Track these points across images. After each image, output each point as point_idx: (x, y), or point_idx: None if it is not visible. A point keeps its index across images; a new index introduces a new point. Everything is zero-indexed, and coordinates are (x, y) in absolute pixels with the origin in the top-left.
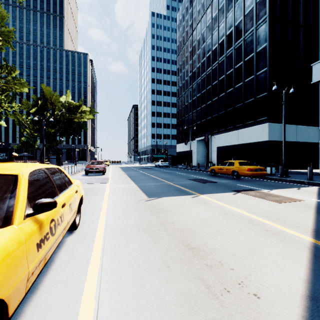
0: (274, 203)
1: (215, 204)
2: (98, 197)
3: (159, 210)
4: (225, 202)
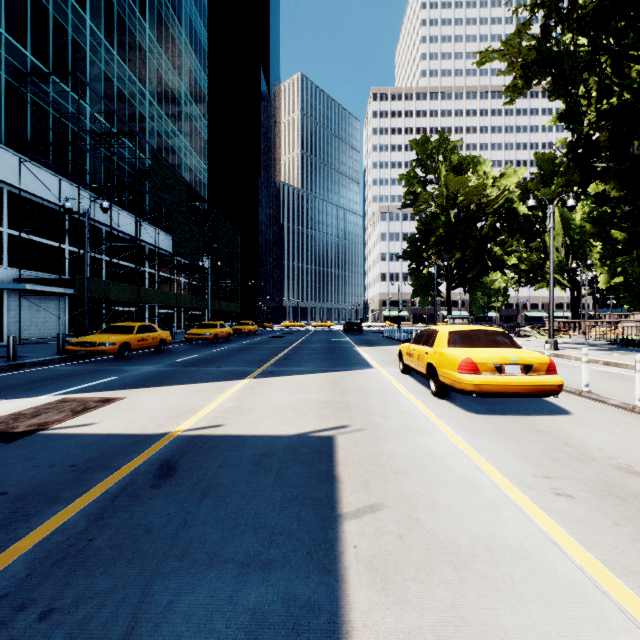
0: (137, 398)
1: (229, 405)
2: (501, 457)
3: (335, 404)
4: (196, 407)
